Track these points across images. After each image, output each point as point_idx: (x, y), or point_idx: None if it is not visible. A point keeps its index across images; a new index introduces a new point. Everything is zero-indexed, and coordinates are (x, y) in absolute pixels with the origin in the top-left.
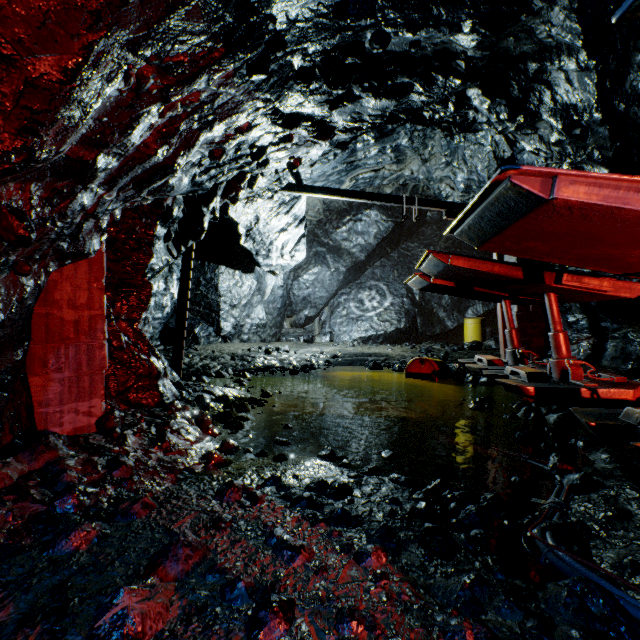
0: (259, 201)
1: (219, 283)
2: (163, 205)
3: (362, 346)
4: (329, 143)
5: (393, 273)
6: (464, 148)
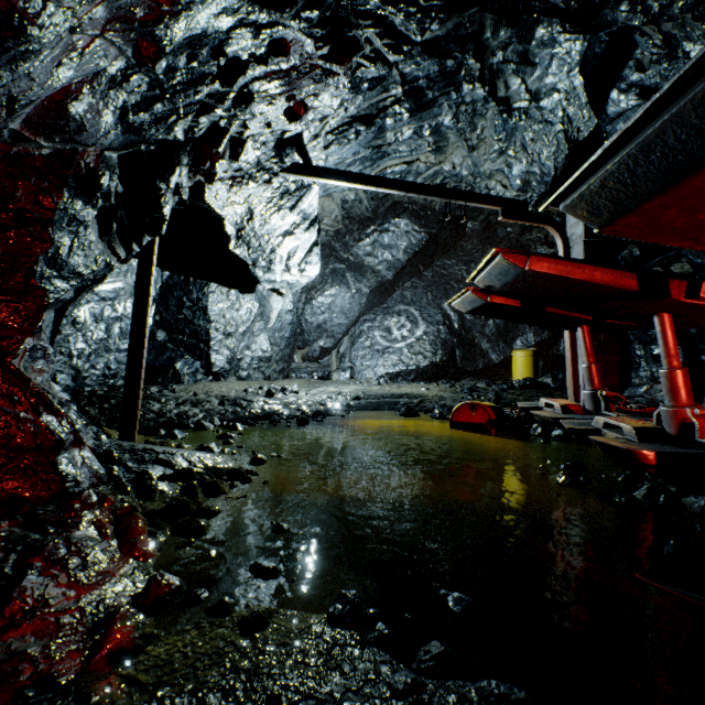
0: (251, 185)
1: (209, 305)
2: (78, 164)
3: (390, 384)
4: (349, 83)
5: (426, 296)
6: (525, 129)
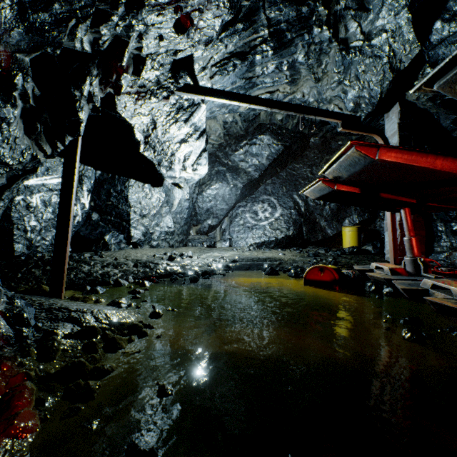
0: (153, 100)
1: (129, 195)
2: None
3: (257, 251)
4: (228, 2)
5: (282, 189)
6: (358, 63)
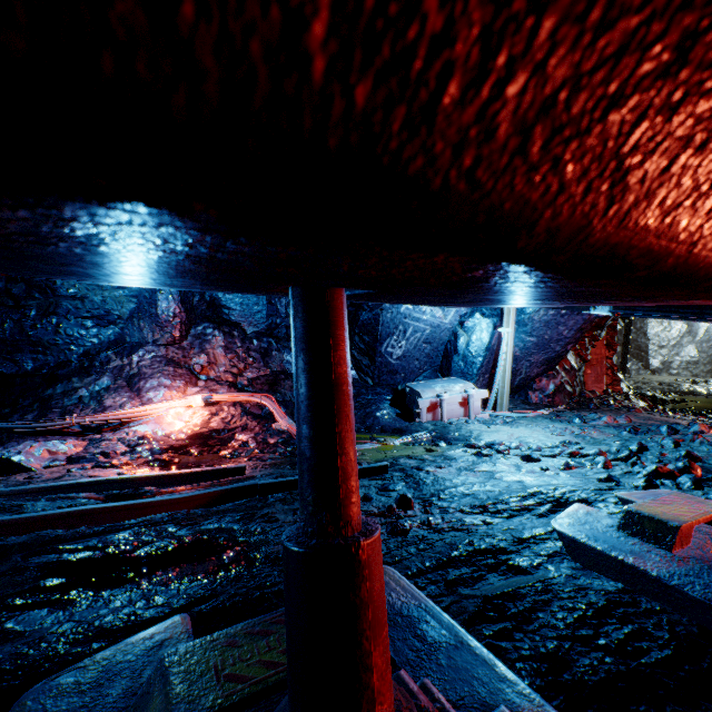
0: None
1: (647, 330)
2: None
3: None
4: None
5: None
6: None
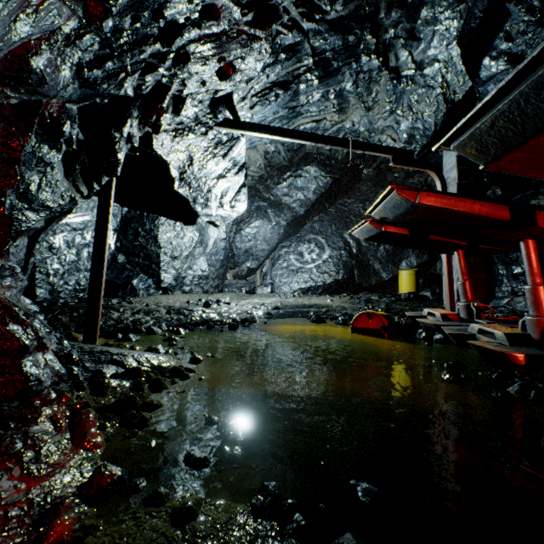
0: (191, 136)
1: (159, 234)
2: (43, 113)
3: (302, 297)
4: (270, 48)
5: (331, 227)
6: (411, 92)
